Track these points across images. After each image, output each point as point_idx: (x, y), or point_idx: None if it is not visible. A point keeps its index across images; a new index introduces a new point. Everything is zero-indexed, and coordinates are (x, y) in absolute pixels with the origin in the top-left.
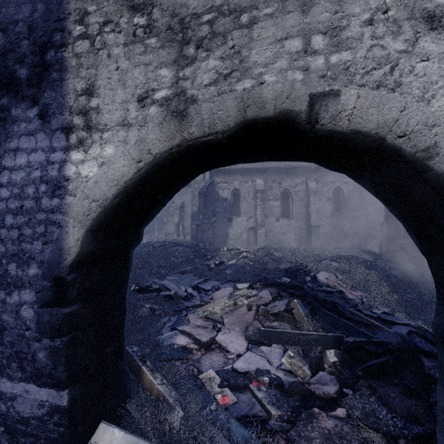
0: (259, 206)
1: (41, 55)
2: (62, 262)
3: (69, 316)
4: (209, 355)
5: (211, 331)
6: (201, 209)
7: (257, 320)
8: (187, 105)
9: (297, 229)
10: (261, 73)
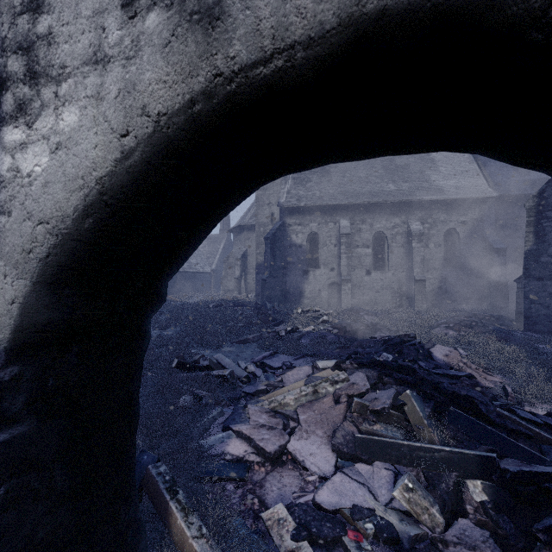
0: (344, 254)
1: None
2: None
3: (5, 449)
4: (277, 474)
5: (280, 434)
6: (268, 258)
7: (350, 419)
8: None
9: (394, 285)
10: None
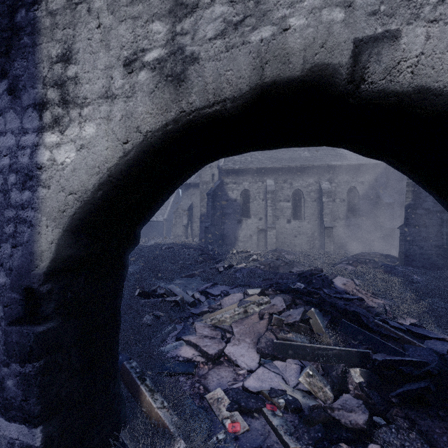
0: (270, 207)
1: (11, 16)
2: (33, 270)
3: (44, 336)
4: (217, 370)
5: (219, 342)
6: (210, 210)
7: (270, 330)
8: (186, 65)
9: (309, 231)
10: (284, 16)
